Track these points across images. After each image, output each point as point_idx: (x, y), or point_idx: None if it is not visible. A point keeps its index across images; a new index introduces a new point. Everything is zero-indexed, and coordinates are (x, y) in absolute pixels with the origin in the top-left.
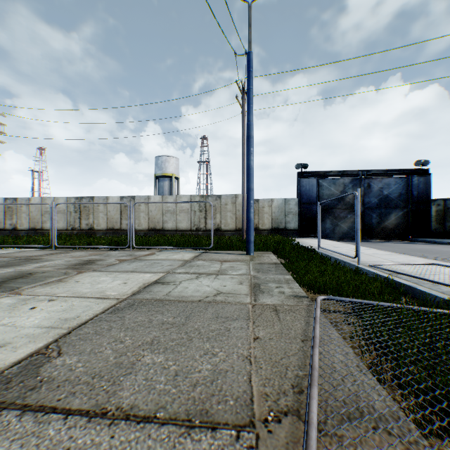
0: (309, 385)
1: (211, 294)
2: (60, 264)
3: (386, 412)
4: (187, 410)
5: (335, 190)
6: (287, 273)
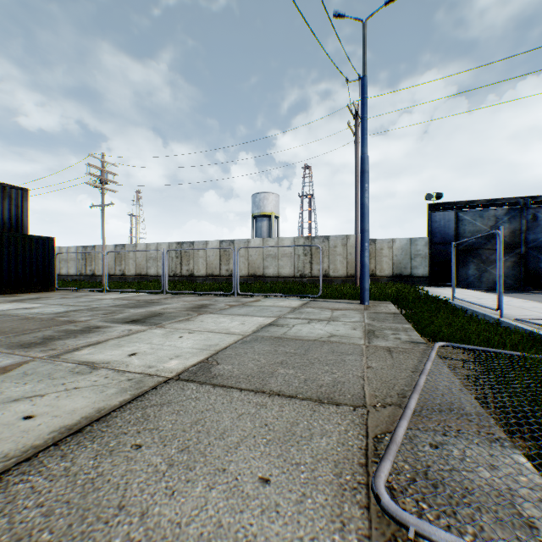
0: (410, 393)
1: (325, 336)
2: (178, 306)
3: (472, 413)
4: (317, 396)
5: (481, 226)
6: (406, 322)
